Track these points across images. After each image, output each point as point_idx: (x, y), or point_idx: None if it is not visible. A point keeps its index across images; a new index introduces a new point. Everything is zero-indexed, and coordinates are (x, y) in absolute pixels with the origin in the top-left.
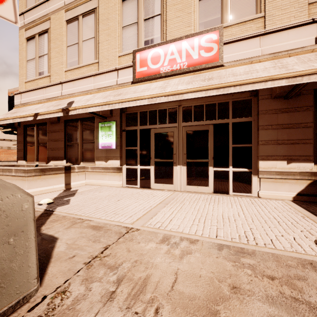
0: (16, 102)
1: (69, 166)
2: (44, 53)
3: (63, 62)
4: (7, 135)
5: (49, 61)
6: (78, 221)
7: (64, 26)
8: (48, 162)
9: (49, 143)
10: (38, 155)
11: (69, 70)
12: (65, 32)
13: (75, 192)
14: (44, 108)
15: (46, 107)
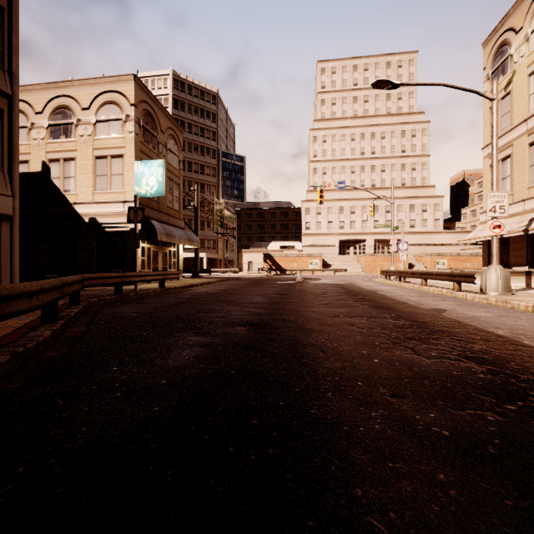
0: (481, 219)
1: (529, 270)
2: (507, 175)
3: (525, 180)
4: (453, 239)
5: (511, 182)
6: (528, 293)
7: (526, 149)
8: (511, 268)
9: (511, 252)
10: (501, 262)
11: (531, 187)
12: (527, 154)
13: (533, 289)
14: (507, 225)
15: (509, 225)
